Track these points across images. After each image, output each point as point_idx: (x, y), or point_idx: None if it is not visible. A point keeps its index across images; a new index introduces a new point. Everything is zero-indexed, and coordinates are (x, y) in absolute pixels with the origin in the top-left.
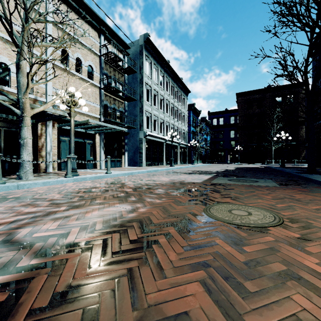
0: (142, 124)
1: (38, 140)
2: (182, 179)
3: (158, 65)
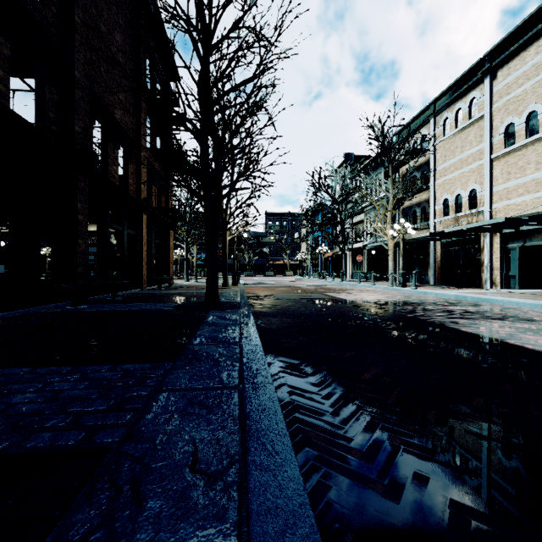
0: None
1: (481, 254)
2: (348, 294)
3: None
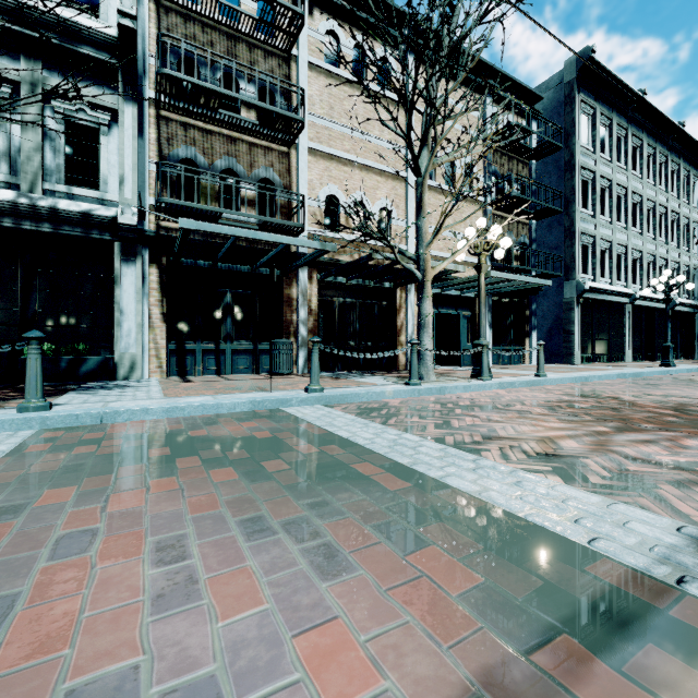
0: (571, 265)
1: (397, 316)
2: None
3: (612, 114)
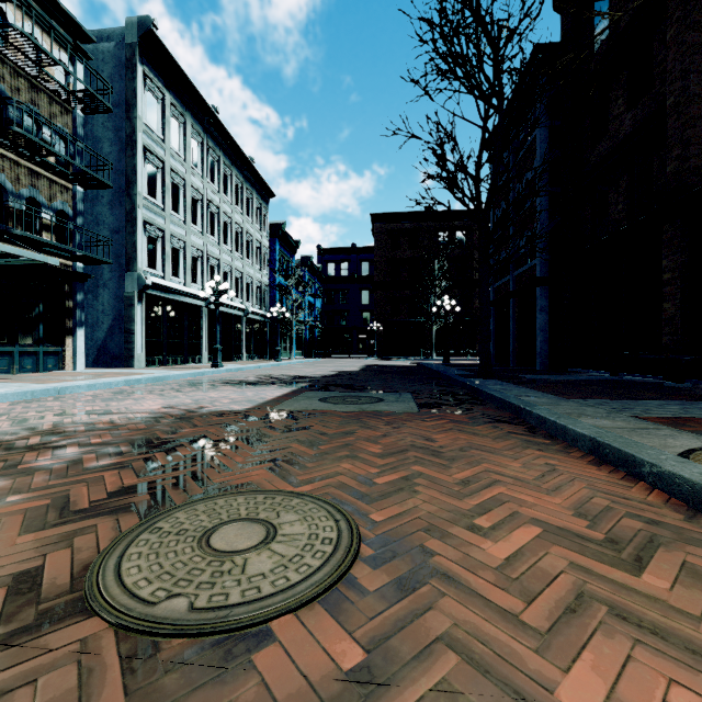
0: (133, 255)
1: None
2: (205, 402)
3: (186, 113)
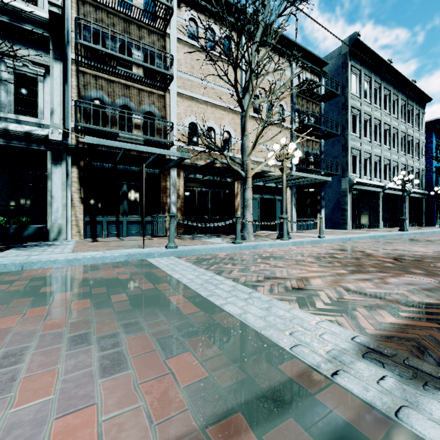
0: (345, 168)
1: (235, 200)
2: None
3: (371, 74)
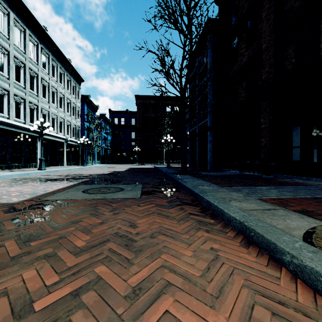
0: None
1: None
2: None
3: (26, 26)
